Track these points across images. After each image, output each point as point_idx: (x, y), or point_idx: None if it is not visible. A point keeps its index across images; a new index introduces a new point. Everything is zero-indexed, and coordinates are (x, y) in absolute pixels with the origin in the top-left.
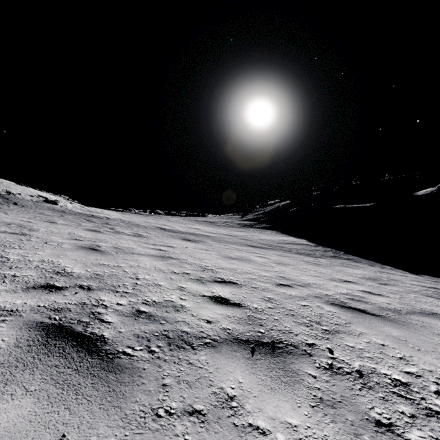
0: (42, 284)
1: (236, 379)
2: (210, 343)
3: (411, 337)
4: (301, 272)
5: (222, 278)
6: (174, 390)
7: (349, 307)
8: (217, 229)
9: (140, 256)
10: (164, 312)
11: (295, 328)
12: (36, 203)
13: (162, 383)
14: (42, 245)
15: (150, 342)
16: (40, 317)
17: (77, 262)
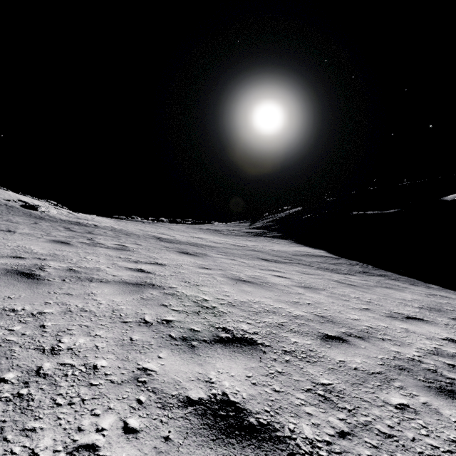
0: None
1: None
2: None
3: None
4: (342, 303)
5: (229, 330)
6: None
7: None
8: (223, 239)
9: (100, 286)
10: None
11: None
12: (10, 209)
13: None
14: None
15: None
16: None
17: None
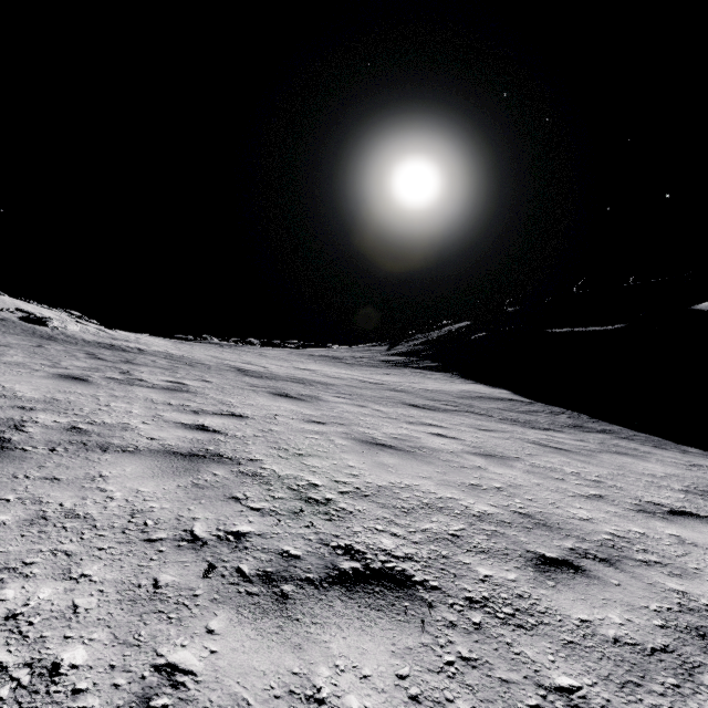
0: None
1: None
2: None
3: None
4: (554, 485)
5: (358, 553)
6: None
7: None
8: (346, 371)
9: (120, 460)
10: None
11: None
12: (1, 323)
13: None
14: None
15: None
16: None
17: None
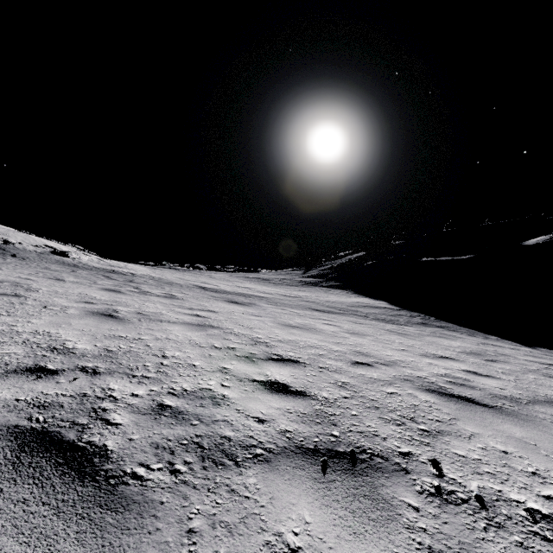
0: (29, 366)
1: (301, 517)
2: (261, 455)
3: (541, 439)
4: (383, 345)
5: (279, 355)
6: (206, 541)
7: (451, 395)
8: (273, 289)
9: (170, 325)
10: (198, 406)
11: (382, 428)
12: (41, 255)
13: (188, 529)
14: (40, 310)
15: (175, 456)
16: (16, 418)
17: (83, 334)
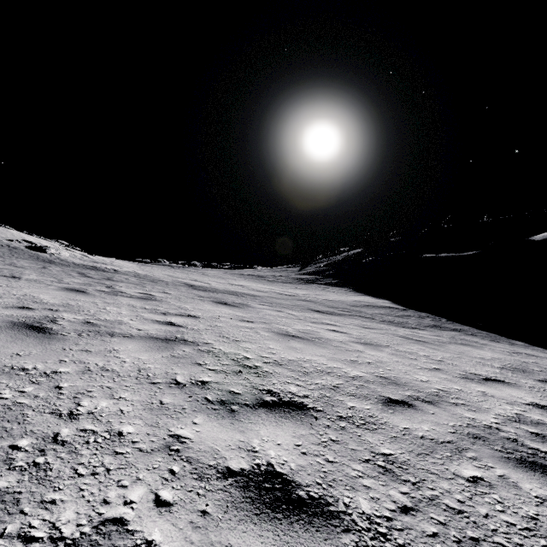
0: None
1: None
2: None
3: None
4: (409, 362)
5: (275, 393)
6: None
7: None
8: (268, 286)
9: (123, 341)
10: None
11: None
12: (14, 250)
13: None
14: None
15: None
16: None
17: None
